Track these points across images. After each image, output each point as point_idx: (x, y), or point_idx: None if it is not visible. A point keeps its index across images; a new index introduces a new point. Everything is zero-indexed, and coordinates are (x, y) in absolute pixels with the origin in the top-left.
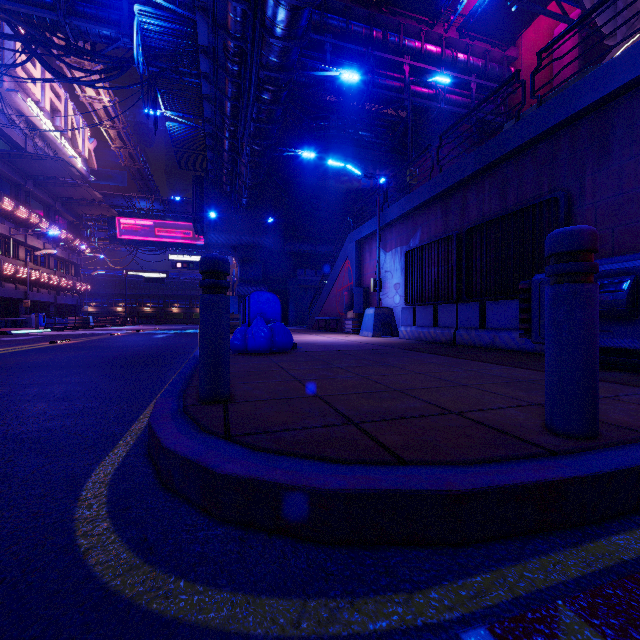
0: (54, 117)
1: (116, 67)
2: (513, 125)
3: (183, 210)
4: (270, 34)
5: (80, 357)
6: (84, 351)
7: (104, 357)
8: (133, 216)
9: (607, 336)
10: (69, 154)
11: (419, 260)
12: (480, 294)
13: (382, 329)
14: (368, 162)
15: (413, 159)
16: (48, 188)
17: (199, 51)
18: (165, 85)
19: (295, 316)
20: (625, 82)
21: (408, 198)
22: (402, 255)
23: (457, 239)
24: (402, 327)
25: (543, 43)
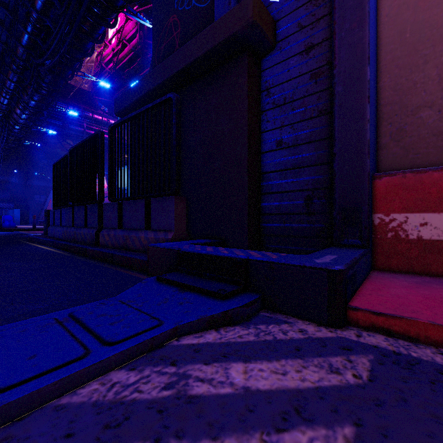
0: None
1: None
2: None
3: None
4: (12, 131)
5: None
6: None
7: None
8: None
9: None
10: None
11: None
12: None
13: None
14: None
15: None
16: None
17: None
18: None
19: None
20: None
21: None
22: None
23: None
24: None
25: None
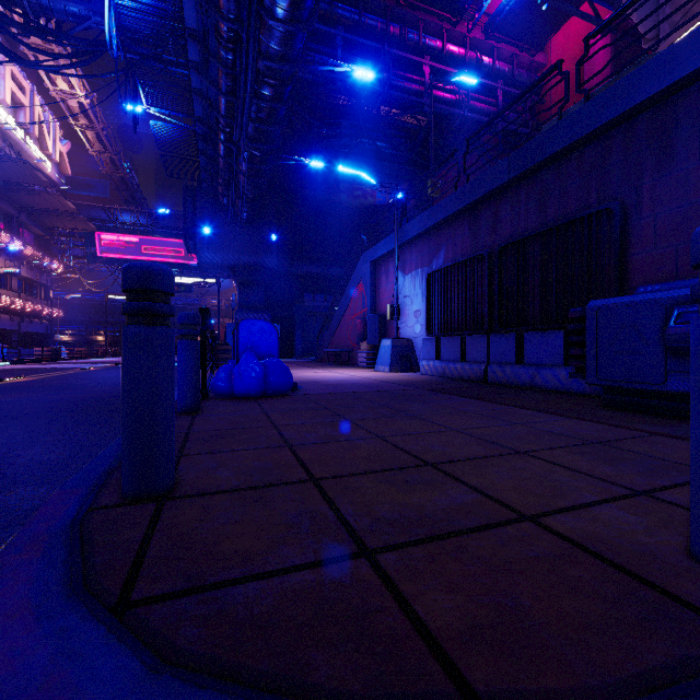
0: (17, 112)
1: (87, 51)
2: (555, 124)
3: (174, 225)
4: (269, 15)
5: (19, 402)
6: (31, 393)
7: (51, 402)
8: (115, 231)
9: (687, 378)
10: (36, 157)
11: (443, 283)
12: (516, 323)
13: (401, 363)
14: (384, 176)
15: (436, 167)
16: (10, 196)
17: (186, 35)
18: (147, 75)
19: (302, 346)
20: (695, 68)
21: (430, 212)
22: (423, 278)
23: (488, 259)
24: (424, 361)
25: (573, 50)
